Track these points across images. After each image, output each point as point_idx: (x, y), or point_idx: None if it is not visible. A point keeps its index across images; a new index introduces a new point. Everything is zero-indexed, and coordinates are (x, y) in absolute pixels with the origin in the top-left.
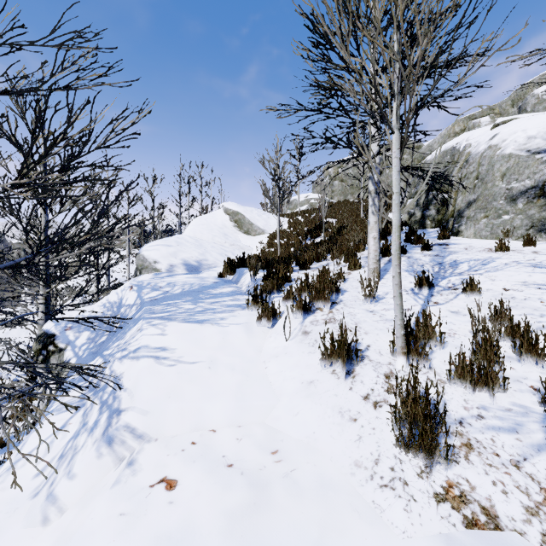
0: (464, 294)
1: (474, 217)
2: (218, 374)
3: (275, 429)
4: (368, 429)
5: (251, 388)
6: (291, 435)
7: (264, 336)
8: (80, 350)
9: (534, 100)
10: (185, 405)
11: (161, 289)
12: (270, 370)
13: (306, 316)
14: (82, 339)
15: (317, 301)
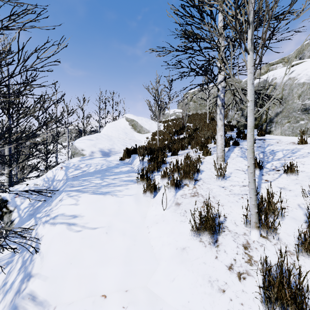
0: (285, 174)
1: (281, 122)
2: (113, 239)
3: (156, 295)
4: (236, 304)
5: (137, 252)
6: (169, 302)
7: (147, 204)
8: (22, 212)
9: (309, 53)
10: (83, 272)
11: (81, 169)
12: (151, 235)
13: (177, 190)
14: (25, 204)
15: (185, 179)
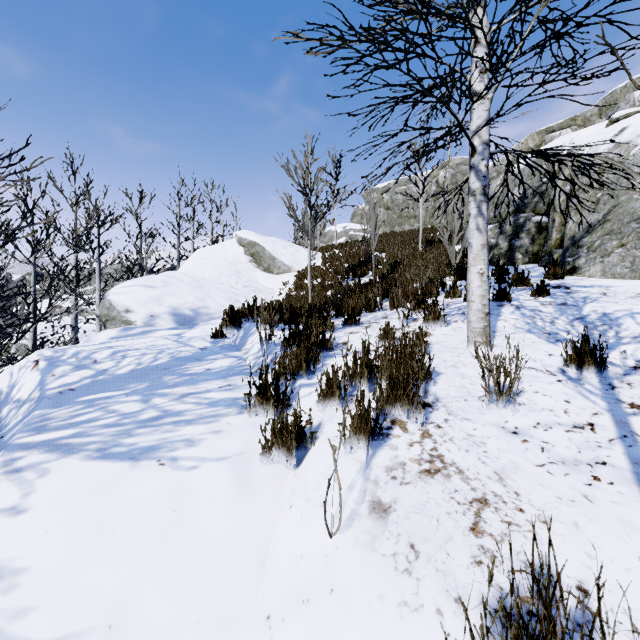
0: None
1: (601, 246)
2: None
3: None
4: None
5: None
6: None
7: (276, 493)
8: None
9: (629, 107)
10: None
11: (94, 366)
12: None
13: (373, 446)
14: None
15: (393, 405)
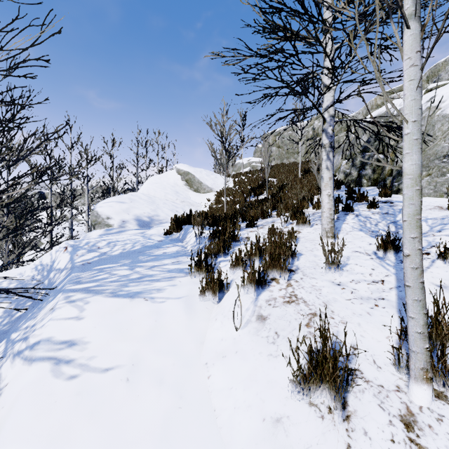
0: (441, 261)
1: None
2: (138, 394)
3: None
4: None
5: (184, 427)
6: None
7: (207, 315)
8: None
9: (447, 76)
10: None
11: (99, 250)
12: (213, 383)
13: (260, 290)
14: None
15: (272, 270)
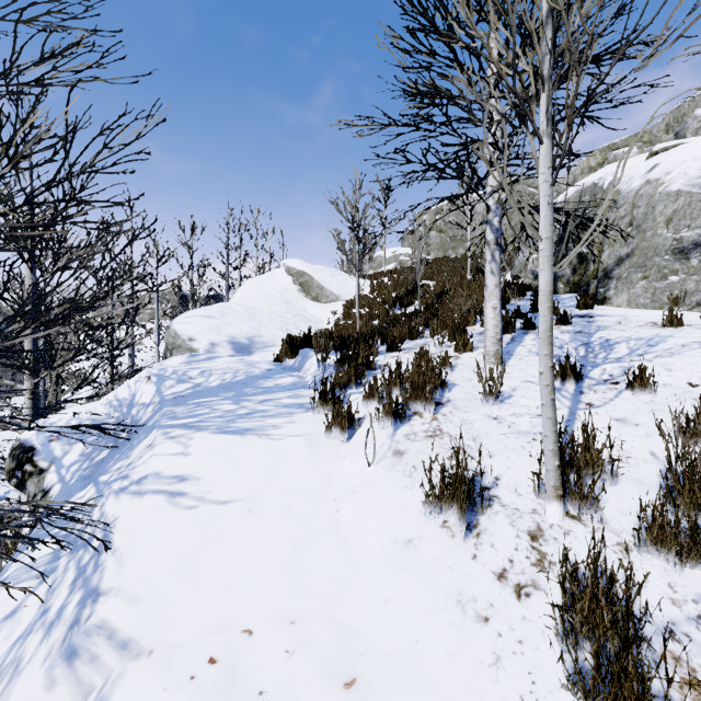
0: (630, 391)
1: (628, 278)
2: (263, 523)
3: (352, 629)
4: (510, 642)
5: (313, 550)
6: (377, 643)
7: (335, 455)
8: (68, 472)
9: (696, 123)
10: (204, 585)
11: (191, 381)
12: (343, 516)
13: (398, 425)
14: (72, 456)
15: (414, 402)
